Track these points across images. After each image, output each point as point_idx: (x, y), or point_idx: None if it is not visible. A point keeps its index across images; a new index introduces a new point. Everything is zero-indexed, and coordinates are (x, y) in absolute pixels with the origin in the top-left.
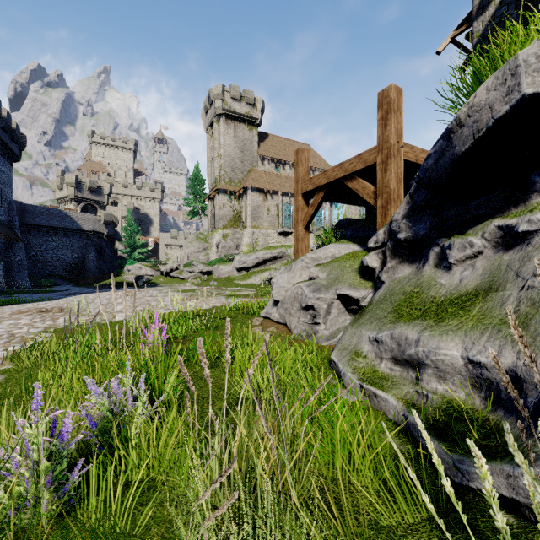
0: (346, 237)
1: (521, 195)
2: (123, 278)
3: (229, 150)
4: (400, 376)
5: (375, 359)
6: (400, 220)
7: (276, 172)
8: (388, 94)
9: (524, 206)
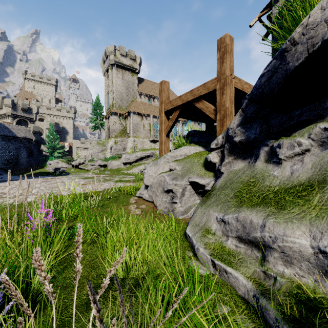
0: (194, 142)
1: None
2: (46, 169)
3: (118, 87)
4: (245, 253)
5: (222, 236)
6: (235, 128)
7: (149, 103)
8: (224, 40)
9: None
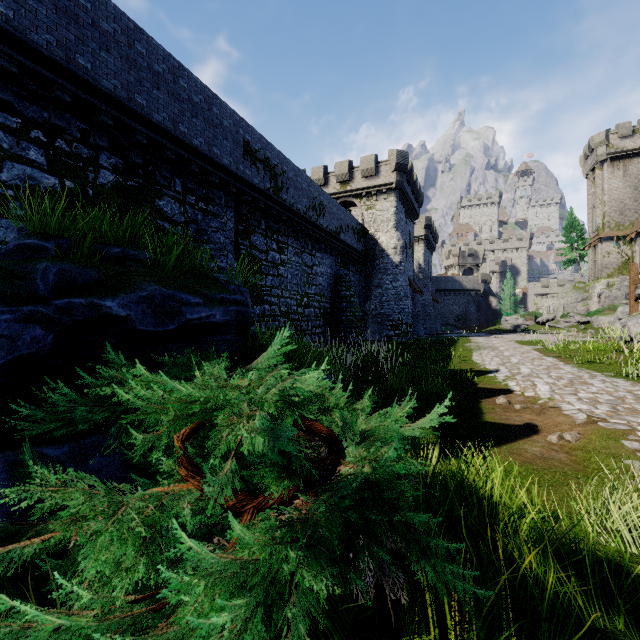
0: None
1: None
2: (502, 327)
3: (615, 194)
4: None
5: None
6: None
7: None
8: None
9: None
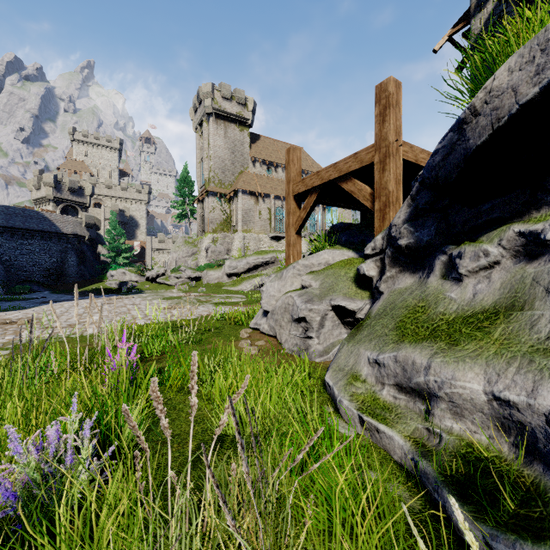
0: (340, 242)
1: (544, 196)
2: (106, 284)
3: (219, 151)
4: (405, 407)
5: (376, 384)
6: (400, 225)
7: (268, 175)
8: (386, 87)
9: (548, 209)
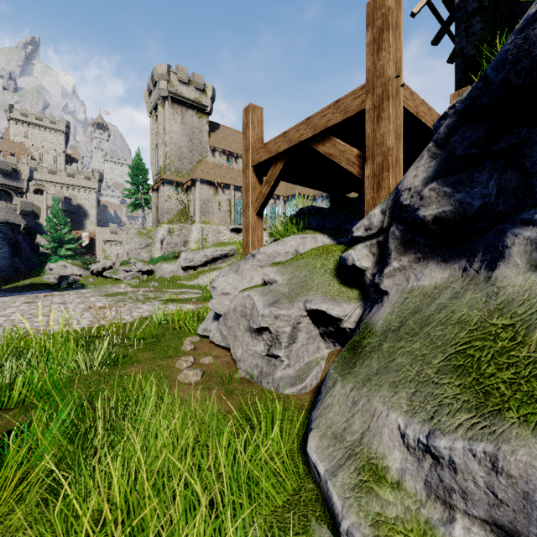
0: (310, 228)
1: None
2: (43, 279)
3: (175, 137)
4: None
5: (429, 499)
6: (419, 187)
7: (228, 165)
8: (383, 1)
9: None
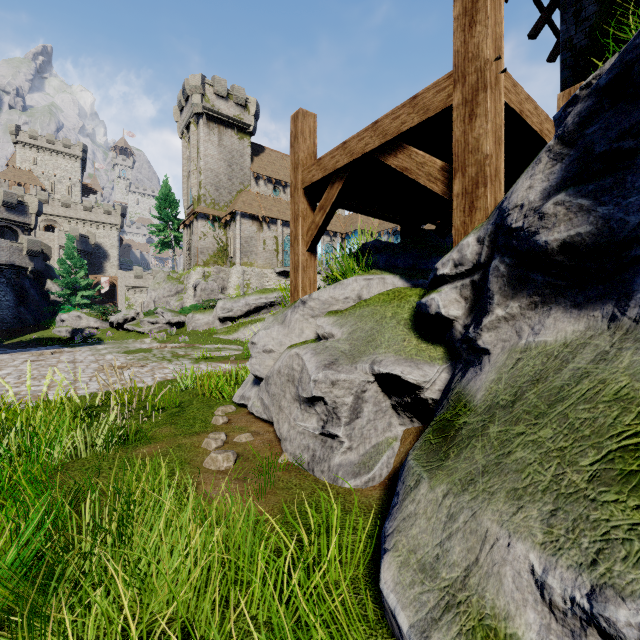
0: (376, 267)
1: None
2: (53, 332)
3: (211, 162)
4: None
5: None
6: (537, 202)
7: (274, 196)
8: None
9: None
